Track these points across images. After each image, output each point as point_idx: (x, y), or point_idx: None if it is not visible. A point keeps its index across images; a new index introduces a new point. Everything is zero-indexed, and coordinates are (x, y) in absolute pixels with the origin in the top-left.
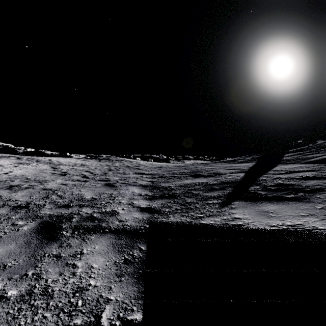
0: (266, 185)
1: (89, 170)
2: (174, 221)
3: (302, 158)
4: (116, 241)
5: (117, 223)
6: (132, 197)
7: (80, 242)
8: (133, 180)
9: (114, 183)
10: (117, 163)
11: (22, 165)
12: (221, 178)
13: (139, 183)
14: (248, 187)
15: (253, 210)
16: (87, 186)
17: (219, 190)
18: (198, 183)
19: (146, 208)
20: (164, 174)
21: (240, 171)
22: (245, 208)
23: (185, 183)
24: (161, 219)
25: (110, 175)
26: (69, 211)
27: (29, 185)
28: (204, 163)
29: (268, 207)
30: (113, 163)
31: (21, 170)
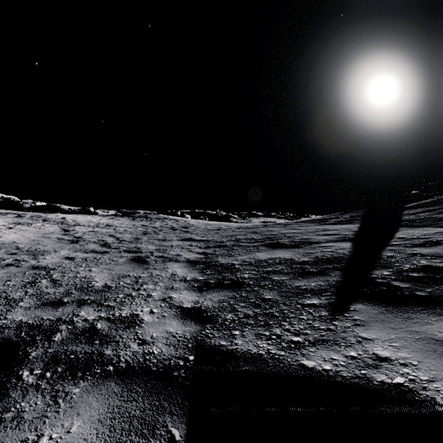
0: (401, 268)
1: (114, 234)
2: (245, 352)
3: (435, 217)
4: (121, 405)
5: (135, 348)
6: (171, 285)
7: (45, 408)
8: (176, 250)
9: (147, 257)
10: (157, 223)
11: (20, 227)
12: (316, 251)
13: (185, 256)
14: (369, 272)
15: (410, 335)
16: (104, 262)
17: (318, 275)
18: (279, 260)
19: (192, 310)
20: (223, 241)
21: (342, 238)
22: (385, 324)
23: (257, 258)
24: (218, 342)
25: (143, 243)
26: (56, 315)
27: (14, 259)
28: (281, 224)
29: (440, 328)
30: (152, 222)
31: (15, 235)
